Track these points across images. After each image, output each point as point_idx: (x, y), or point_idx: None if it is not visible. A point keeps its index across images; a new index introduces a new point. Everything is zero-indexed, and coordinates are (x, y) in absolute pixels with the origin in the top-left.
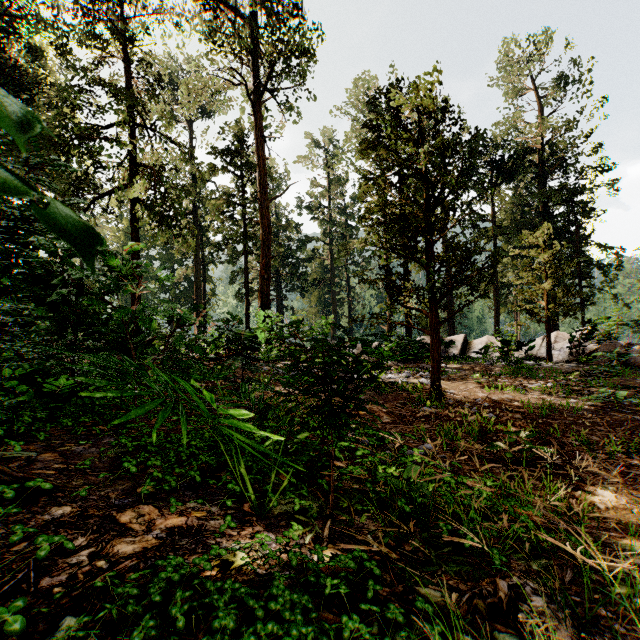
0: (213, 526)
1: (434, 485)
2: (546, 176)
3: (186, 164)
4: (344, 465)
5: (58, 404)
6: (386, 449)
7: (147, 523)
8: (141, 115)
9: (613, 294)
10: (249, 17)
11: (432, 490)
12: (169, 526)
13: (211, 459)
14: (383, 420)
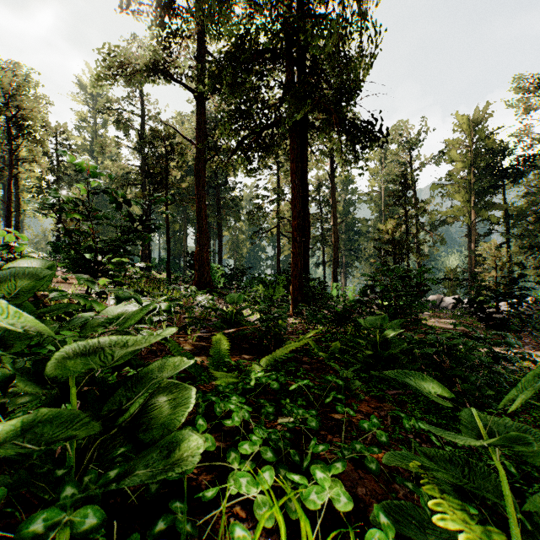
0: None
1: None
2: None
3: None
4: None
5: None
6: None
7: None
8: None
9: None
10: None
11: None
12: None
13: None
14: None
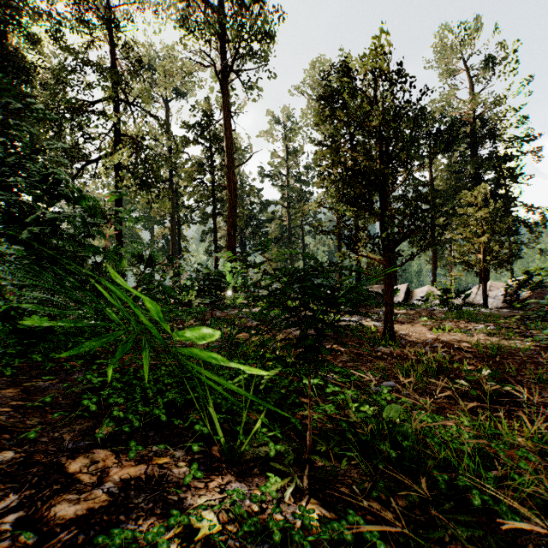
0: (176, 476)
1: (417, 426)
2: (478, 146)
3: (163, 135)
4: (313, 402)
5: (32, 340)
6: (350, 386)
7: (99, 473)
8: (124, 92)
9: (539, 249)
10: (218, 6)
11: (415, 432)
12: (124, 477)
13: (178, 396)
14: (342, 358)
